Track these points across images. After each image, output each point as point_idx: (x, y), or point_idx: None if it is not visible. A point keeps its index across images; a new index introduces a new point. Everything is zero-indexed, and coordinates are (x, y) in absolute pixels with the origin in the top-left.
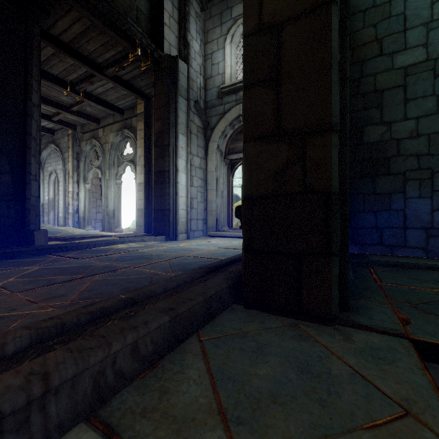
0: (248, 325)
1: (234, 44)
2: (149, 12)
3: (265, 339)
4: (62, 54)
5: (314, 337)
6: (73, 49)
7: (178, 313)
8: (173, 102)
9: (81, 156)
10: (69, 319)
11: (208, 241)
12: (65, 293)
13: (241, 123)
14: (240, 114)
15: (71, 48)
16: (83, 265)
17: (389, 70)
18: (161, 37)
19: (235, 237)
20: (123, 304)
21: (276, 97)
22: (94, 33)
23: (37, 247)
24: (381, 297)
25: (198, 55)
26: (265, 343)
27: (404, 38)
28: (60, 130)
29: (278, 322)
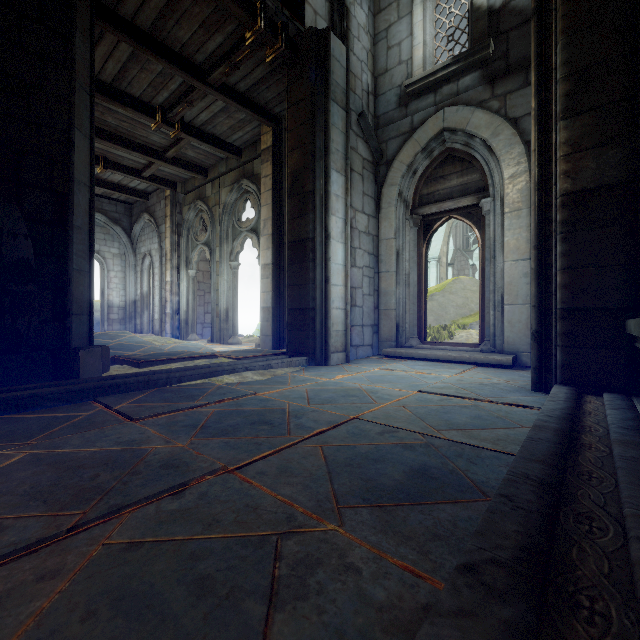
0: None
1: (430, 2)
2: None
3: None
4: (140, 52)
5: None
6: (158, 42)
7: None
8: (321, 114)
9: (182, 227)
10: None
11: (386, 368)
12: None
13: (446, 145)
14: (444, 128)
15: (154, 40)
16: (121, 452)
17: None
18: (300, 3)
19: (436, 360)
20: None
21: None
22: (186, 3)
23: (70, 387)
24: None
25: (364, 33)
26: None
27: None
28: (155, 192)
29: None
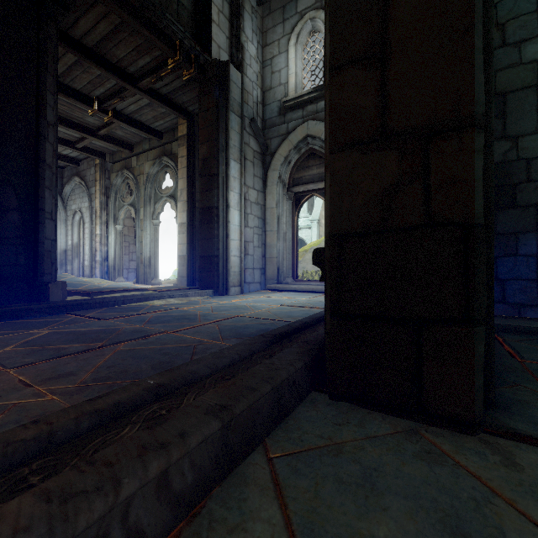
0: (341, 430)
1: (300, 46)
2: (193, 6)
3: (372, 460)
4: (85, 62)
5: (452, 457)
6: (99, 56)
7: (233, 414)
8: (223, 120)
9: (110, 190)
10: (62, 426)
11: (267, 296)
12: (75, 370)
13: (310, 146)
14: (308, 135)
15: (97, 54)
16: (106, 329)
17: (516, 65)
18: (208, 38)
19: (302, 291)
20: (149, 396)
21: (380, 82)
22: (124, 34)
23: (51, 304)
24: (534, 384)
25: (254, 61)
26: (375, 467)
27: (537, 20)
28: (85, 160)
29: (387, 426)
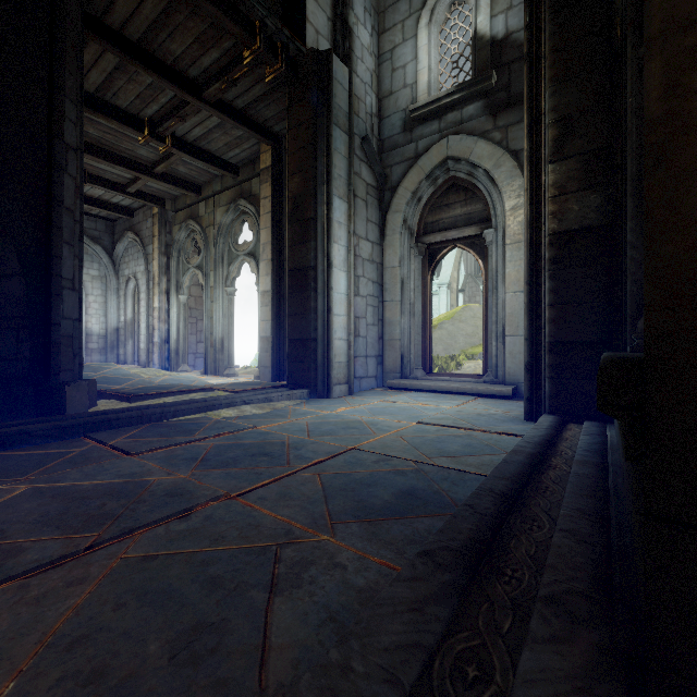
0: None
1: (435, 27)
2: None
3: None
4: (128, 64)
5: None
6: (148, 54)
7: None
8: (323, 138)
9: (172, 249)
10: None
11: (389, 400)
12: None
13: (451, 174)
14: (448, 156)
15: (144, 51)
16: (124, 483)
17: None
18: (301, 21)
19: (440, 392)
20: None
21: None
22: (180, 17)
23: (59, 423)
24: None
25: (368, 53)
26: None
27: None
28: (140, 209)
29: None
